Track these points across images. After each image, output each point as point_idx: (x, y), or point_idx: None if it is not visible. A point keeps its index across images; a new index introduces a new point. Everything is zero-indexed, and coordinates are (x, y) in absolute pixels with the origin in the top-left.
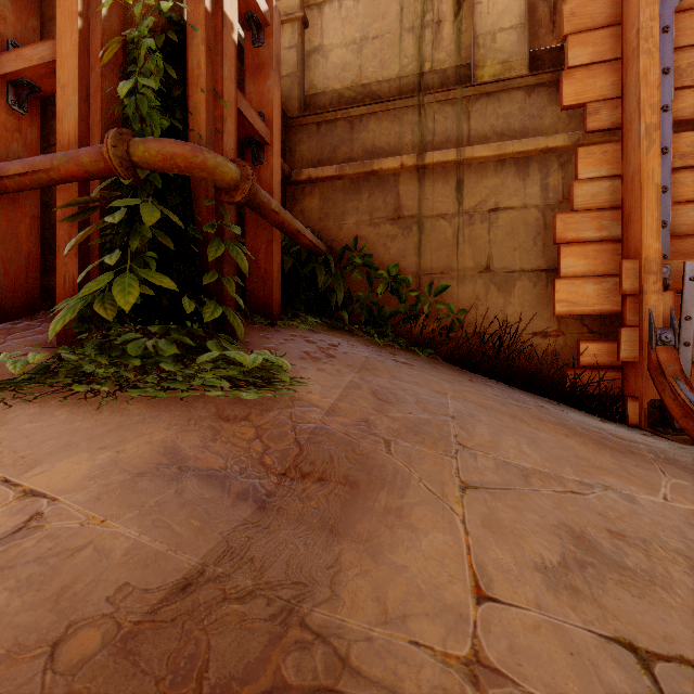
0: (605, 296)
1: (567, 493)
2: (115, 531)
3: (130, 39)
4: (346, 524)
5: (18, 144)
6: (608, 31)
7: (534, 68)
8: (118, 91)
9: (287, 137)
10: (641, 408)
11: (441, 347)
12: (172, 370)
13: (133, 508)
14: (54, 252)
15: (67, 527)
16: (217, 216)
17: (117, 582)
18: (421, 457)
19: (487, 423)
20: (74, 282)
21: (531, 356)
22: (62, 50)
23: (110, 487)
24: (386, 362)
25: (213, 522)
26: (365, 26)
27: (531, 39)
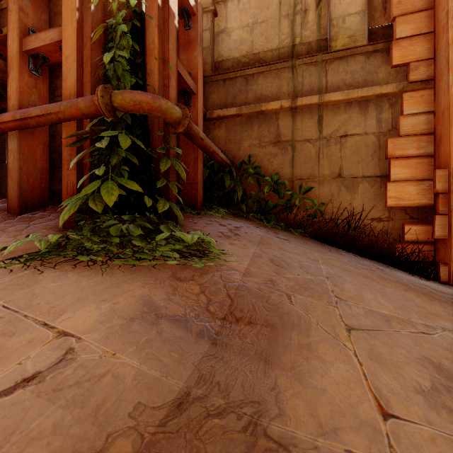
0: (422, 194)
1: (419, 334)
2: (123, 362)
3: (110, 25)
4: (274, 356)
5: (35, 96)
6: (425, 14)
7: (371, 40)
8: (104, 60)
9: (203, 89)
10: (450, 270)
11: (308, 228)
12: (141, 245)
13: (132, 344)
14: (58, 166)
15: (91, 359)
16: (165, 142)
17: (133, 401)
18: (313, 306)
19: (350, 282)
20: (73, 187)
21: (370, 234)
22: (65, 33)
23: (113, 329)
24: (274, 239)
25: (186, 354)
26: (256, 14)
27: (369, 20)
